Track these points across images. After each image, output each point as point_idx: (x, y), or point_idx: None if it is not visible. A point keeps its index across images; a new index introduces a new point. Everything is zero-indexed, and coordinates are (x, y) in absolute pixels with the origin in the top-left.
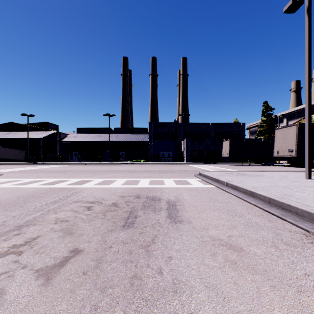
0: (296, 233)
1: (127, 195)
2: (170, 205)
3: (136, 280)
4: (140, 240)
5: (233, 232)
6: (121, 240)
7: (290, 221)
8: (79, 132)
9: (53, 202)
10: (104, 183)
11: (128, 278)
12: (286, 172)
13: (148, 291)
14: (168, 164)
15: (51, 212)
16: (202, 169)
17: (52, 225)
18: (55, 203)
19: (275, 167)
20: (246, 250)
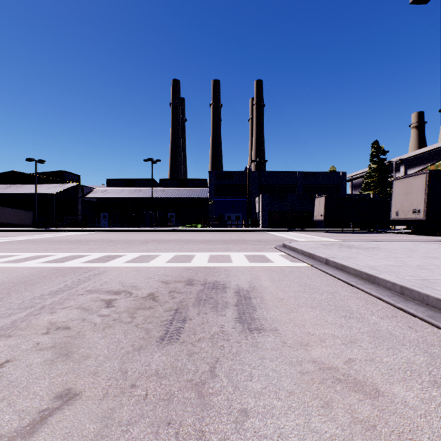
0: None
1: (173, 279)
2: (241, 297)
3: None
4: (188, 370)
5: (353, 351)
6: (155, 370)
7: None
8: (109, 185)
9: (53, 293)
10: (141, 259)
11: None
12: (411, 243)
13: None
14: (236, 230)
15: (45, 310)
16: (286, 238)
17: (38, 338)
18: (56, 294)
19: (392, 235)
20: (386, 393)
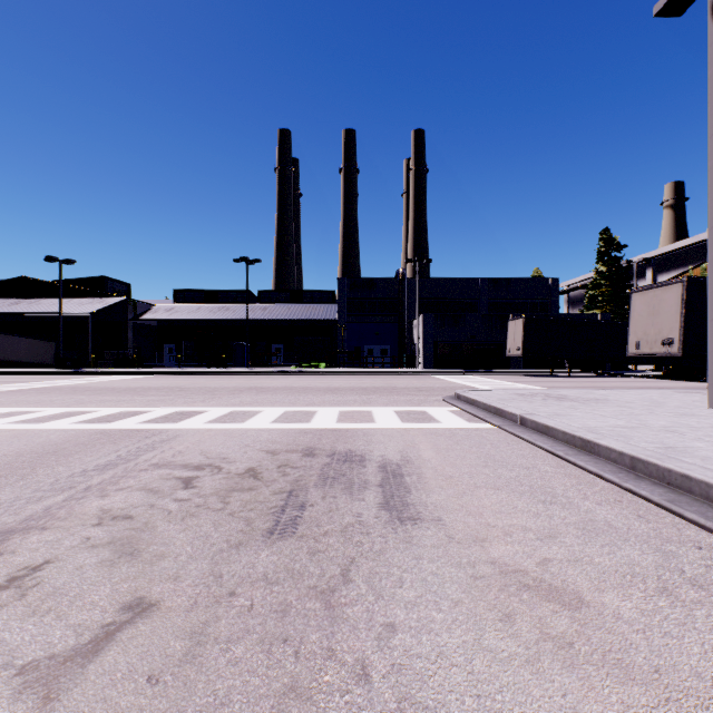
0: None
1: (284, 447)
2: (388, 474)
3: (296, 702)
4: (310, 574)
5: (551, 549)
6: (263, 574)
7: (694, 519)
8: (178, 299)
9: (101, 468)
10: (232, 418)
11: (273, 697)
12: (659, 393)
13: None
14: (382, 372)
15: (92, 492)
16: (461, 385)
17: (88, 531)
18: (106, 469)
19: (631, 380)
20: (593, 604)
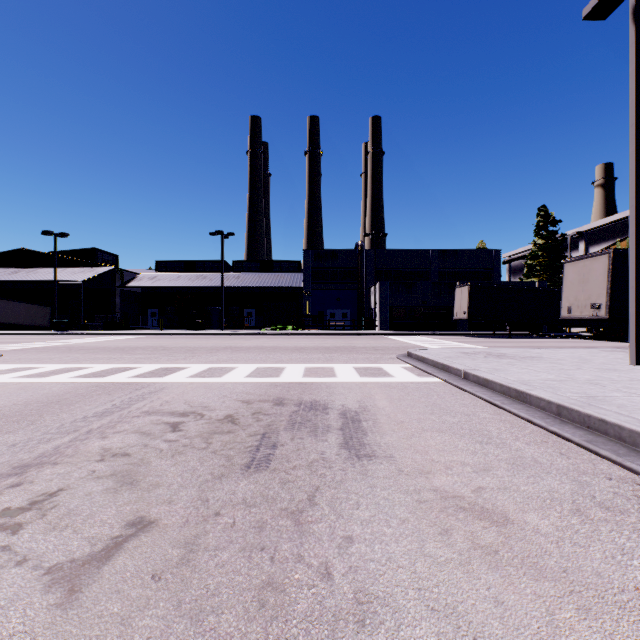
0: (622, 482)
1: (257, 398)
2: (348, 420)
3: (272, 593)
4: (282, 499)
5: (485, 479)
6: (242, 499)
7: (608, 455)
8: (160, 269)
9: (99, 414)
10: (210, 373)
11: (253, 590)
12: (587, 352)
13: (299, 620)
14: (343, 334)
15: (93, 435)
16: (413, 345)
17: (93, 465)
18: (103, 416)
19: (564, 341)
20: (517, 521)
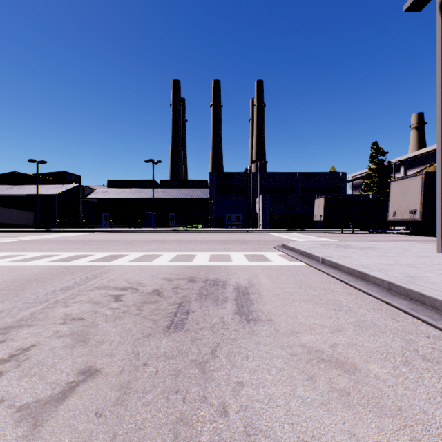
0: (437, 339)
1: (176, 277)
2: (240, 293)
3: (184, 427)
4: (192, 352)
5: (338, 338)
6: (163, 352)
7: (426, 320)
8: (110, 185)
9: (64, 289)
10: (144, 259)
11: (170, 424)
12: (407, 243)
13: None
14: (237, 231)
15: (59, 304)
16: (285, 238)
17: (57, 327)
18: (67, 290)
19: (390, 235)
20: (362, 370)
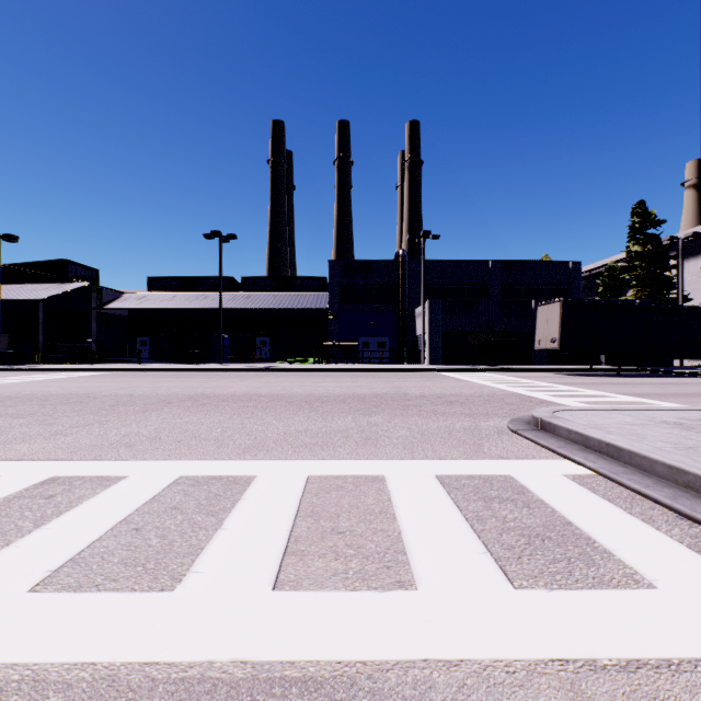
0: None
1: None
2: None
3: None
4: None
5: None
6: None
7: None
8: (154, 287)
9: None
10: None
11: None
12: None
13: None
14: (382, 369)
15: None
16: (500, 390)
17: None
18: None
19: None
20: None
